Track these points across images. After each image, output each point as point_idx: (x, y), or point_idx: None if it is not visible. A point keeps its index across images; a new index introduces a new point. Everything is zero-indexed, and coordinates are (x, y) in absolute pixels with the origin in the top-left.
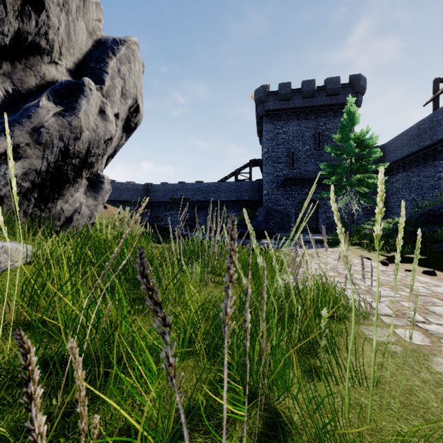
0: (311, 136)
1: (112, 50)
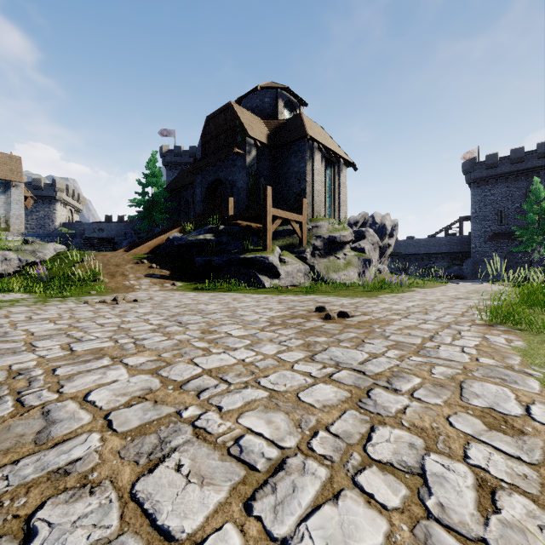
0: (521, 194)
1: (394, 228)
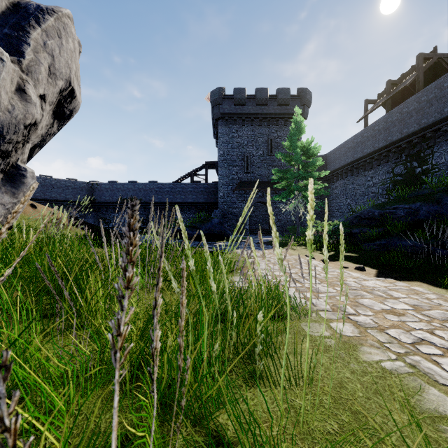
0: (264, 141)
1: (35, 18)
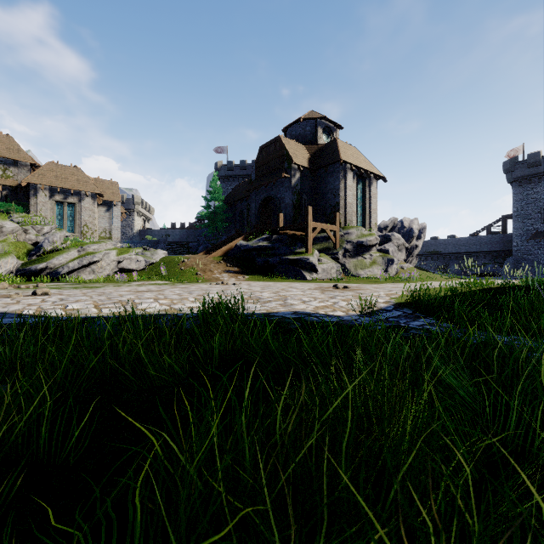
0: None
1: (422, 231)
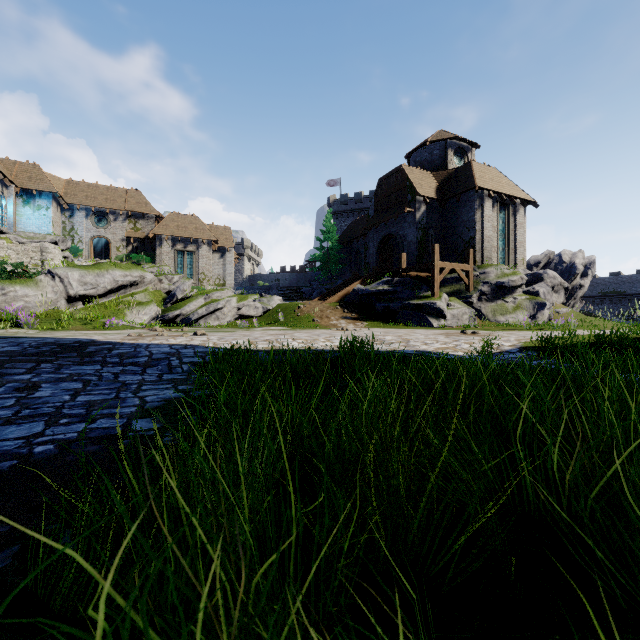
0: None
1: (589, 267)
